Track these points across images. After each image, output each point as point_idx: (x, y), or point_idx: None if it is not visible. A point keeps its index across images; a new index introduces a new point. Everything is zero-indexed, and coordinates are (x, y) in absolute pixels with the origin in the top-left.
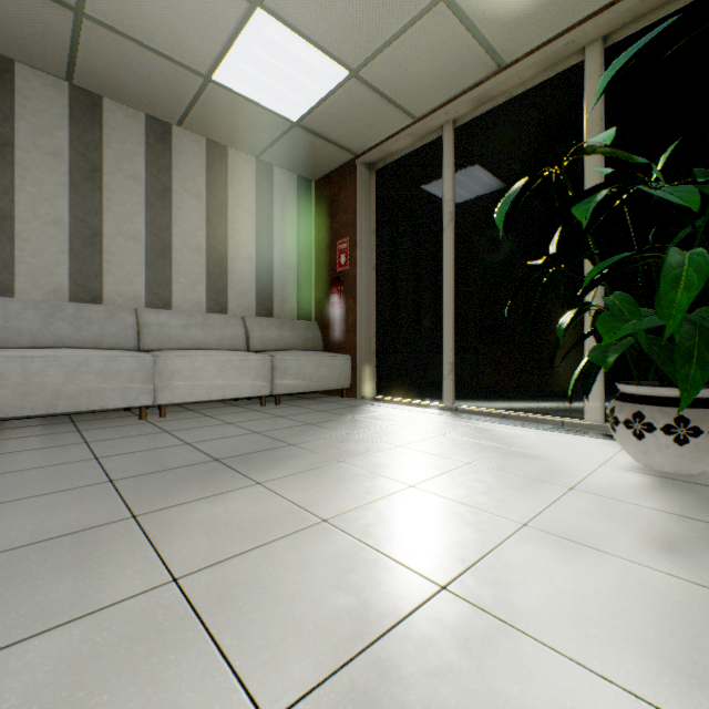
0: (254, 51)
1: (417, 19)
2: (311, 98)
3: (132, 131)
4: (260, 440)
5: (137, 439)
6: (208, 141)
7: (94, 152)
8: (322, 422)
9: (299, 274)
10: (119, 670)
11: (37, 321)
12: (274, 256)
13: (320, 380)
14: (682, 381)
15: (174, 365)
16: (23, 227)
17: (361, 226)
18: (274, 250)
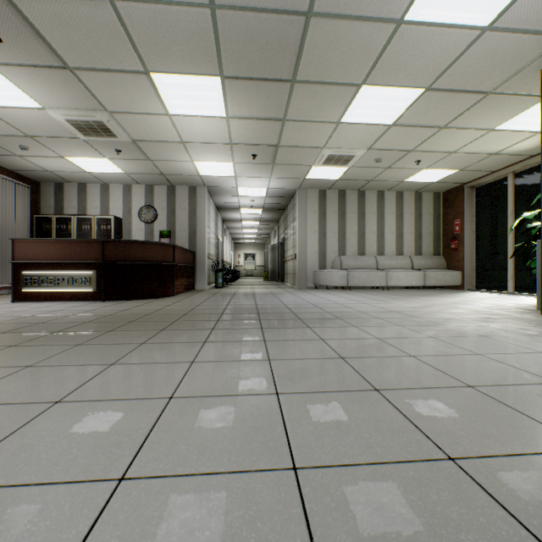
0: (421, 175)
1: (484, 158)
2: (441, 177)
3: (372, 198)
4: (427, 294)
5: (390, 292)
6: (396, 192)
7: (363, 208)
8: (446, 293)
9: (434, 235)
10: (425, 301)
11: (353, 262)
12: (422, 230)
13: (445, 281)
14: None
15: (392, 274)
16: (347, 235)
17: (466, 214)
18: (422, 227)
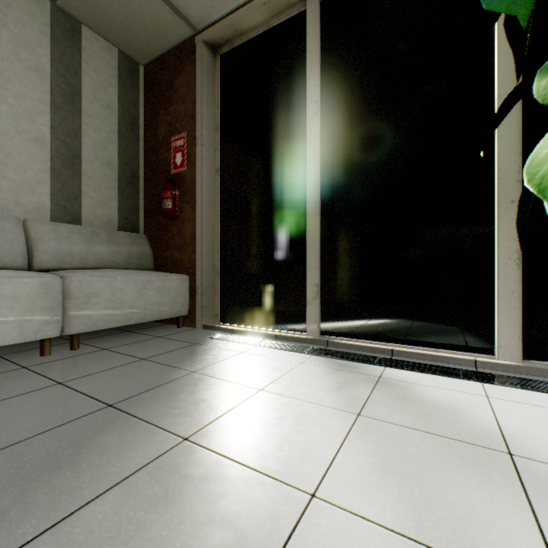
0: None
1: None
2: None
3: None
4: None
5: None
6: None
7: None
8: (136, 396)
9: (122, 174)
10: None
11: None
12: (82, 144)
13: (147, 308)
14: None
15: None
16: None
17: (202, 118)
18: (82, 136)
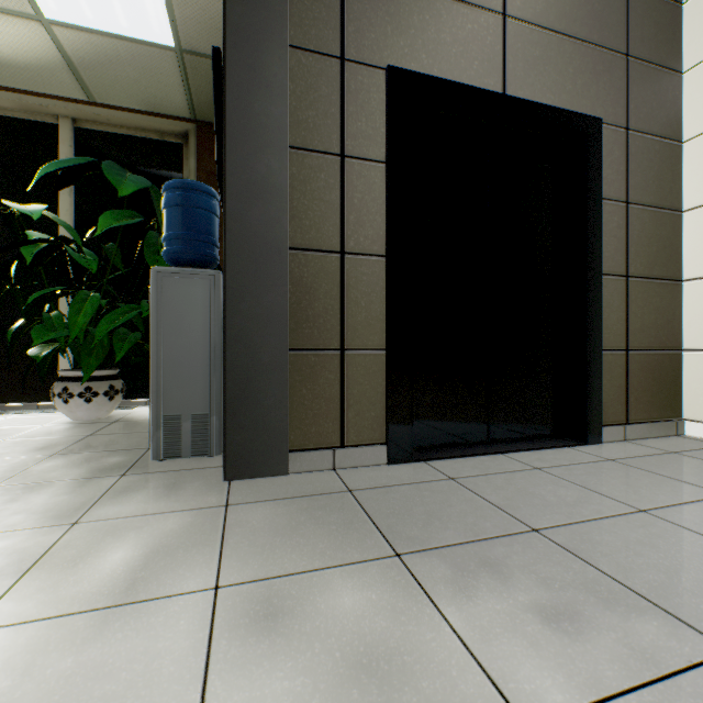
0: None
1: None
2: None
3: None
4: None
5: None
6: None
7: None
8: None
9: None
10: None
11: None
12: None
13: None
14: (87, 366)
15: None
16: None
17: None
18: None
